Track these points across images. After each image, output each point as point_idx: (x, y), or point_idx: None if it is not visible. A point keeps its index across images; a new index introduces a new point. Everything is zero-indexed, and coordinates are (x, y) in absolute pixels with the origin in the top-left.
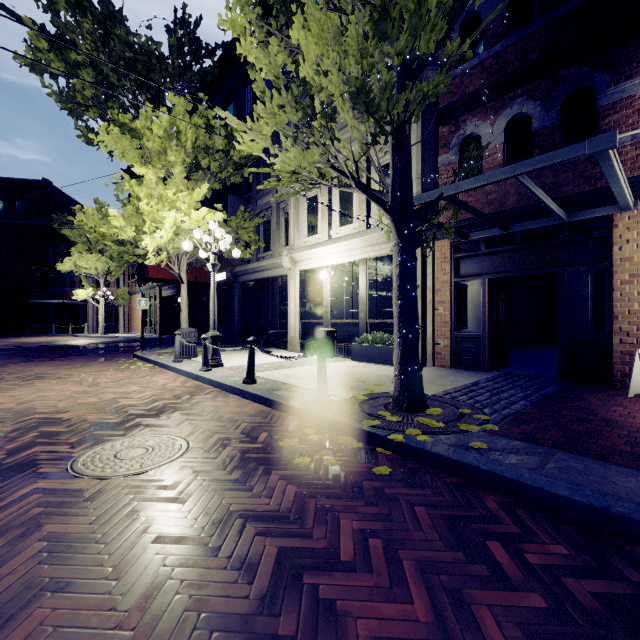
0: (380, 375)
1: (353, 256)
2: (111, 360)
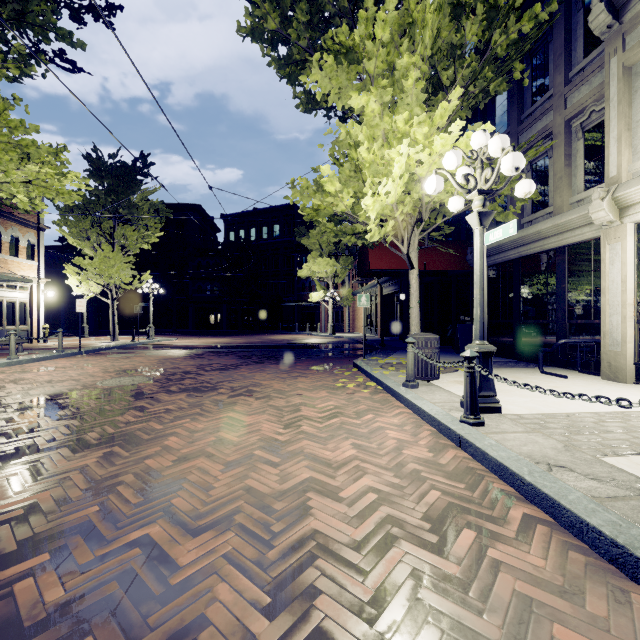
0: None
1: None
2: (329, 369)
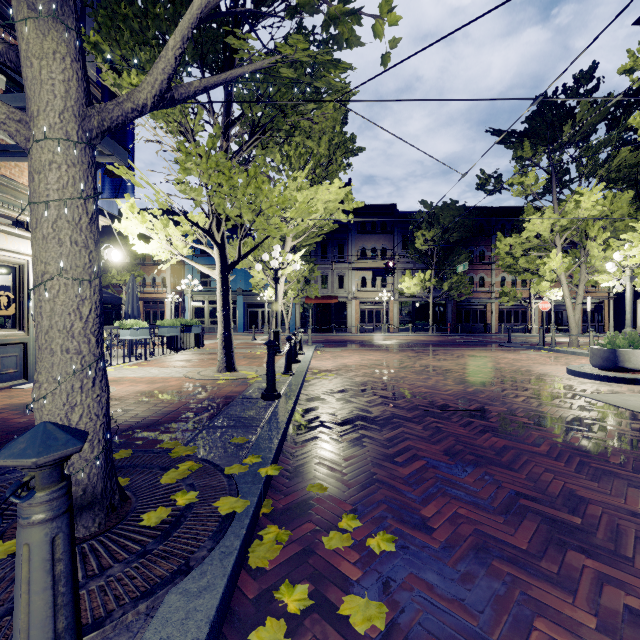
0: None
1: None
2: None
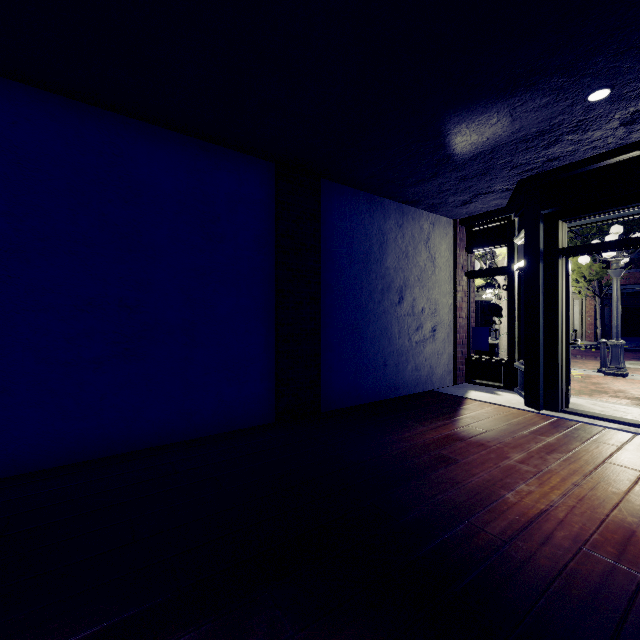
0: None
1: None
2: None
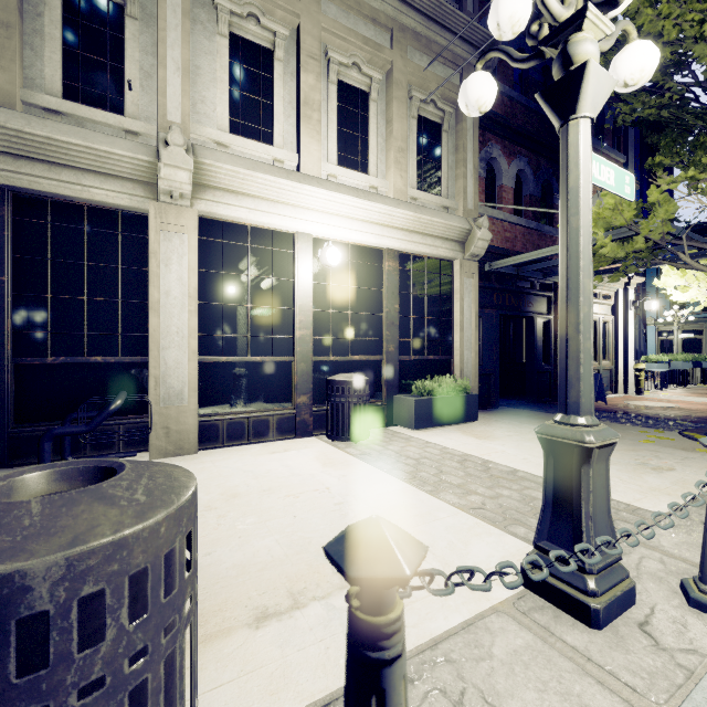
0: None
1: (389, 239)
2: None
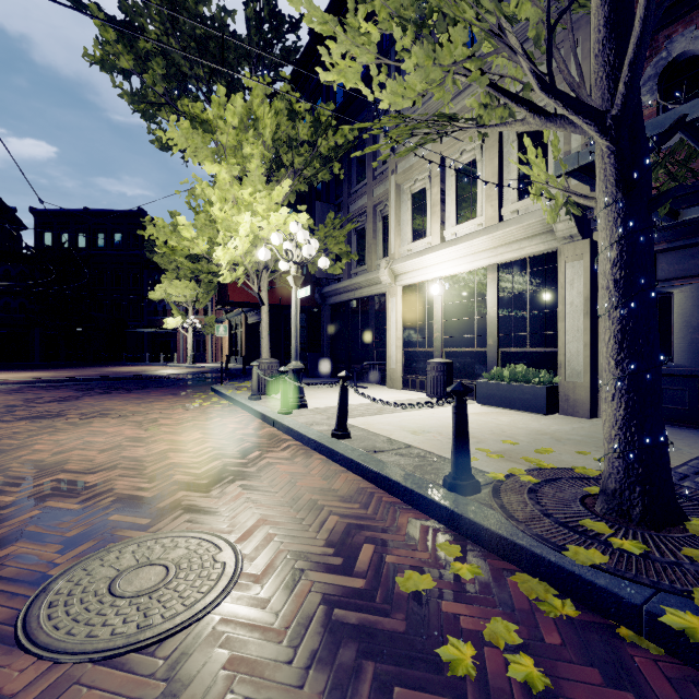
0: (532, 430)
1: (477, 261)
2: (186, 394)
